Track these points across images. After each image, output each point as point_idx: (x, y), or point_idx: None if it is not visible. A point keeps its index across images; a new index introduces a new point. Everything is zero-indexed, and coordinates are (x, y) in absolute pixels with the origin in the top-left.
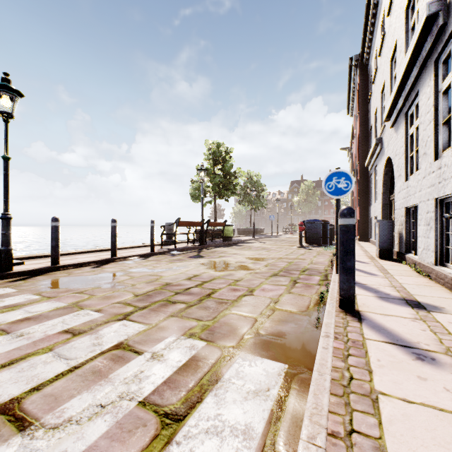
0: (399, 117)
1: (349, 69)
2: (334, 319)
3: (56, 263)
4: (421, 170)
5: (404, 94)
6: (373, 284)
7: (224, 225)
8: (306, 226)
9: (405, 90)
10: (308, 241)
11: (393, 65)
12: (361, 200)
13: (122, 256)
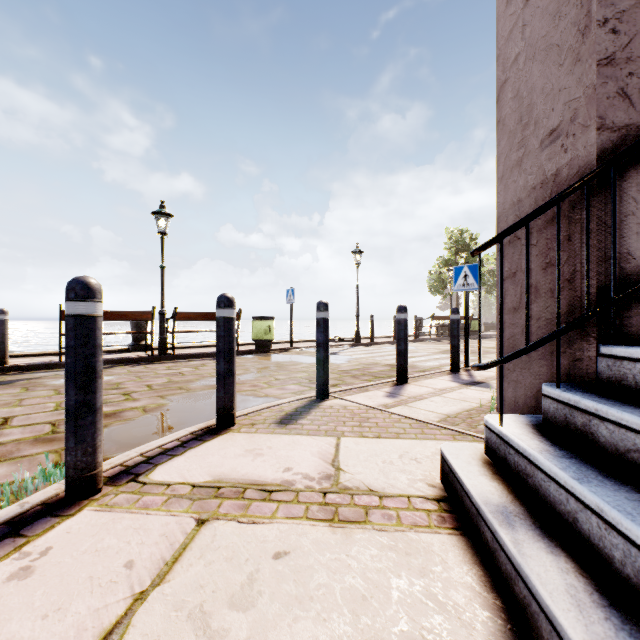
0: None
1: None
2: None
3: (373, 341)
4: None
5: None
6: None
7: (471, 319)
8: None
9: None
10: None
11: None
12: None
13: None
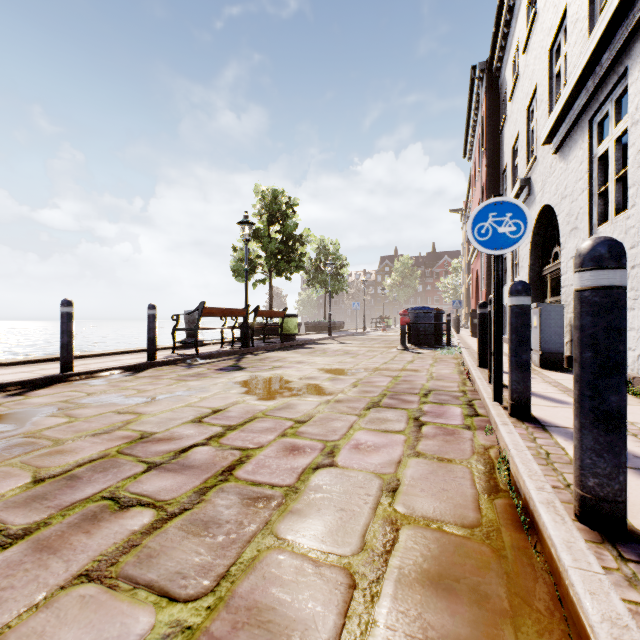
0: (572, 132)
1: (471, 85)
2: (618, 598)
3: None
4: (639, 208)
5: (591, 83)
6: None
7: (284, 316)
8: (411, 317)
9: (593, 76)
10: (413, 340)
11: (554, 56)
12: (488, 279)
13: (87, 369)
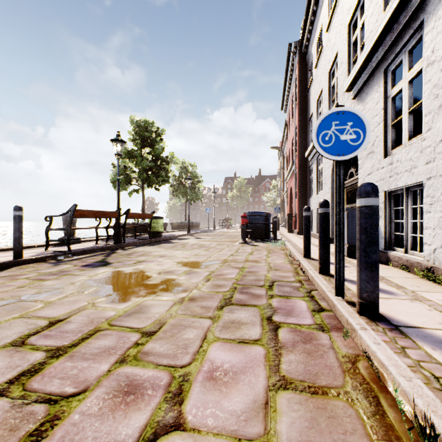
0: (369, 81)
1: (288, 58)
2: None
3: None
4: (435, 130)
5: (389, 39)
6: (432, 325)
7: (152, 217)
8: (249, 218)
9: (391, 33)
10: (250, 235)
11: (352, 29)
12: (300, 193)
13: None
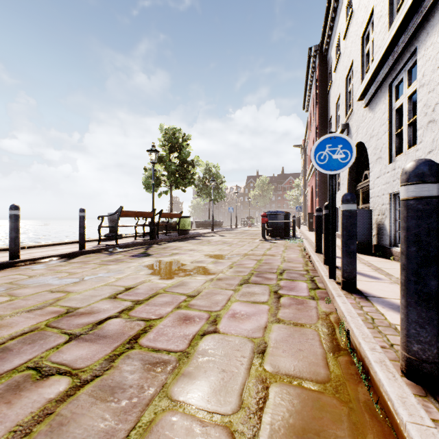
0: (378, 92)
1: (308, 61)
2: None
3: None
4: (425, 143)
5: (391, 59)
6: (394, 296)
7: (180, 217)
8: (269, 217)
9: (393, 54)
10: (270, 233)
11: (365, 41)
12: (320, 192)
13: (31, 257)
